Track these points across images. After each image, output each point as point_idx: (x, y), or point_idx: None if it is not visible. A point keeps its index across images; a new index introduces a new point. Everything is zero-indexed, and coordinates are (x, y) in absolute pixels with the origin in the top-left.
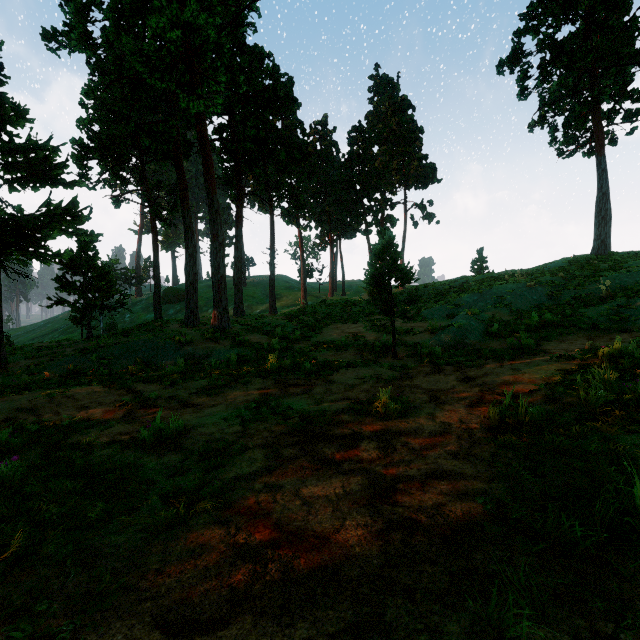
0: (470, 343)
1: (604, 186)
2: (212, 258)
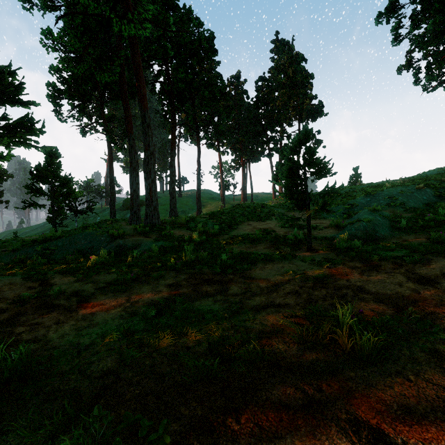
0: (381, 237)
1: None
2: (144, 165)
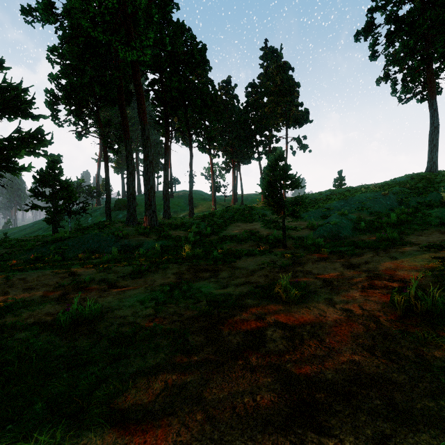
0: (343, 236)
1: (435, 122)
2: (144, 173)
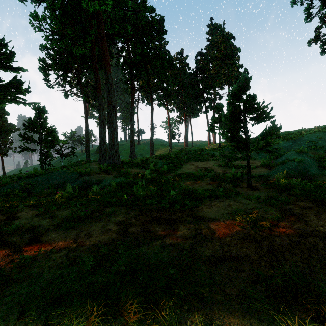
0: (313, 175)
1: None
2: (108, 117)
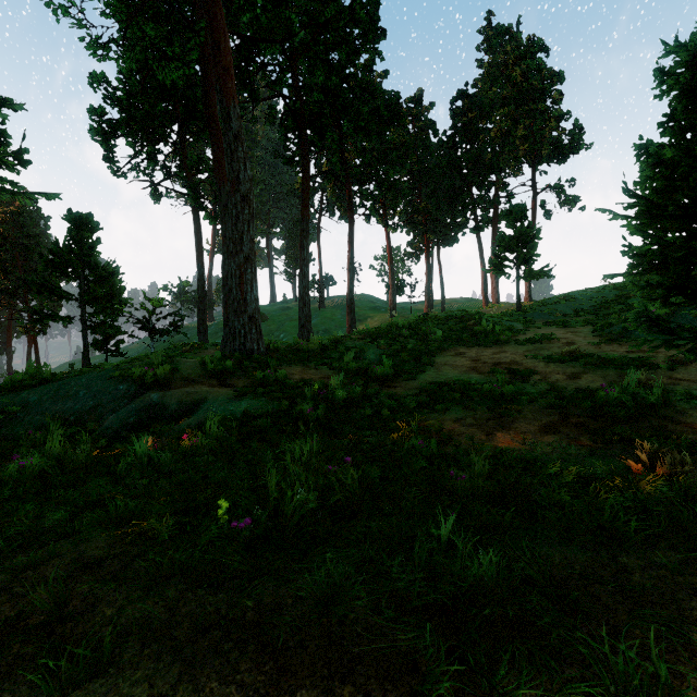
0: None
1: None
2: (229, 224)
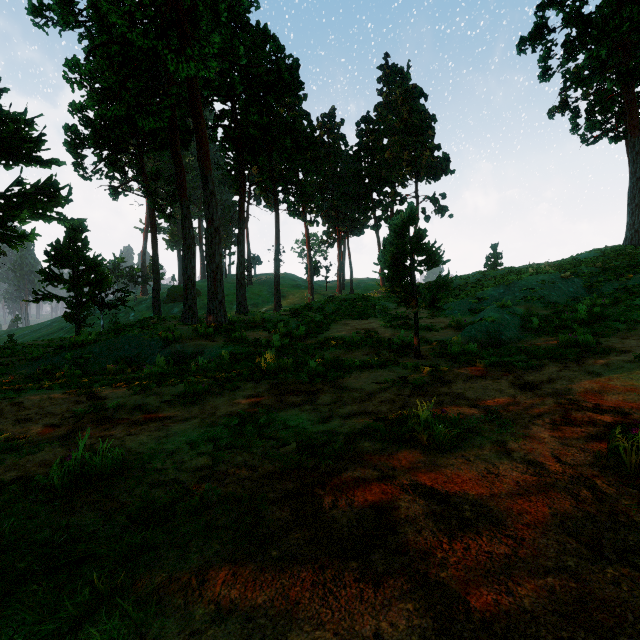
0: (507, 340)
1: (638, 170)
2: (207, 245)
